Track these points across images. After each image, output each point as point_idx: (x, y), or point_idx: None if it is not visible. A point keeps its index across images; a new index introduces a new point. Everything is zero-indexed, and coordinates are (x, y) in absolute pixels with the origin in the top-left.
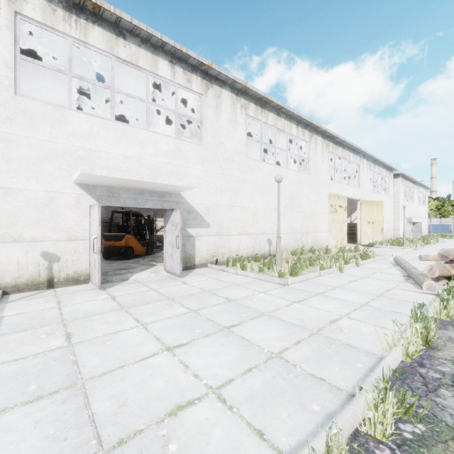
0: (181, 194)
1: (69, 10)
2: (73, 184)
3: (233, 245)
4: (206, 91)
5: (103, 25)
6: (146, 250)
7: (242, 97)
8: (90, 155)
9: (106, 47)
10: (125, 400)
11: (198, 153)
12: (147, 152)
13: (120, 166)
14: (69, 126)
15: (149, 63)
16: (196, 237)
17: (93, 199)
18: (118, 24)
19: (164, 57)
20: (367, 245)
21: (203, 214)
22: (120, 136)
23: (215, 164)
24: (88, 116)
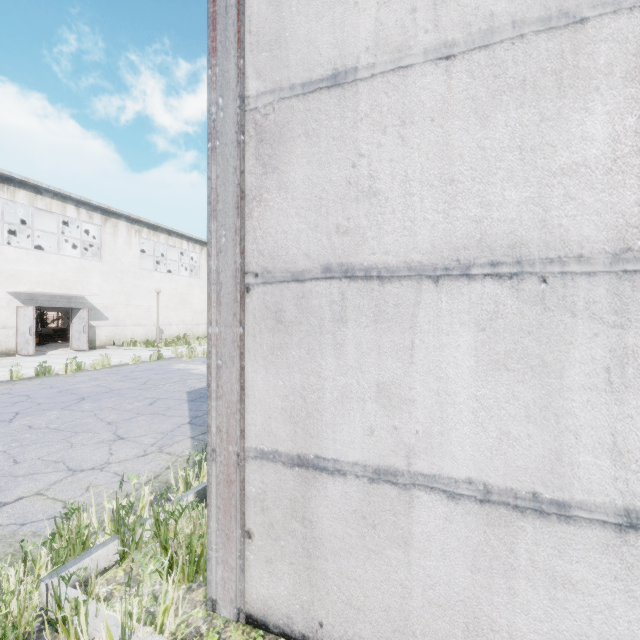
0: (85, 297)
1: (3, 182)
2: (6, 293)
3: (128, 333)
4: (106, 223)
5: (27, 188)
6: (39, 340)
7: (137, 224)
8: (17, 274)
9: (28, 202)
10: (87, 363)
11: (99, 268)
12: (59, 269)
13: (39, 279)
14: (3, 256)
15: (60, 209)
16: (97, 327)
17: (19, 302)
18: (37, 186)
19: (71, 204)
20: None
21: (103, 311)
22: (38, 260)
23: (113, 275)
24: (16, 249)
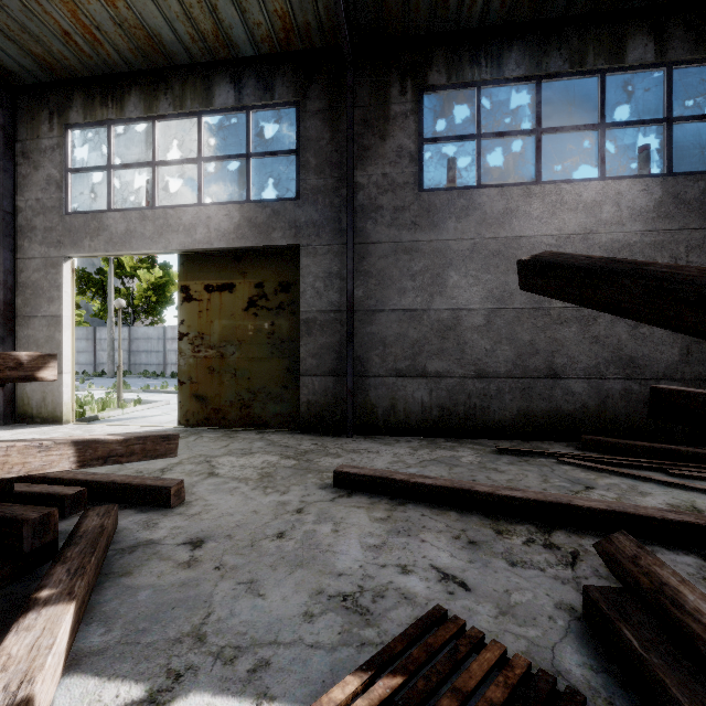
0: None
1: None
2: None
3: None
4: None
5: None
6: None
7: None
8: None
9: None
10: None
11: None
12: None
13: None
14: None
15: None
16: None
17: None
18: None
19: None
20: (83, 420)
21: None
22: None
23: None
24: None
